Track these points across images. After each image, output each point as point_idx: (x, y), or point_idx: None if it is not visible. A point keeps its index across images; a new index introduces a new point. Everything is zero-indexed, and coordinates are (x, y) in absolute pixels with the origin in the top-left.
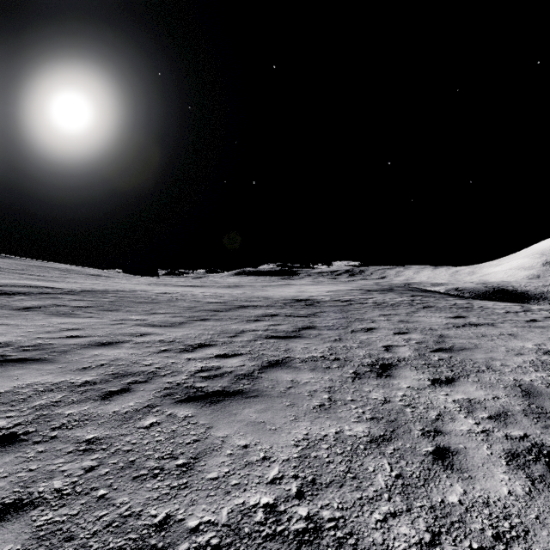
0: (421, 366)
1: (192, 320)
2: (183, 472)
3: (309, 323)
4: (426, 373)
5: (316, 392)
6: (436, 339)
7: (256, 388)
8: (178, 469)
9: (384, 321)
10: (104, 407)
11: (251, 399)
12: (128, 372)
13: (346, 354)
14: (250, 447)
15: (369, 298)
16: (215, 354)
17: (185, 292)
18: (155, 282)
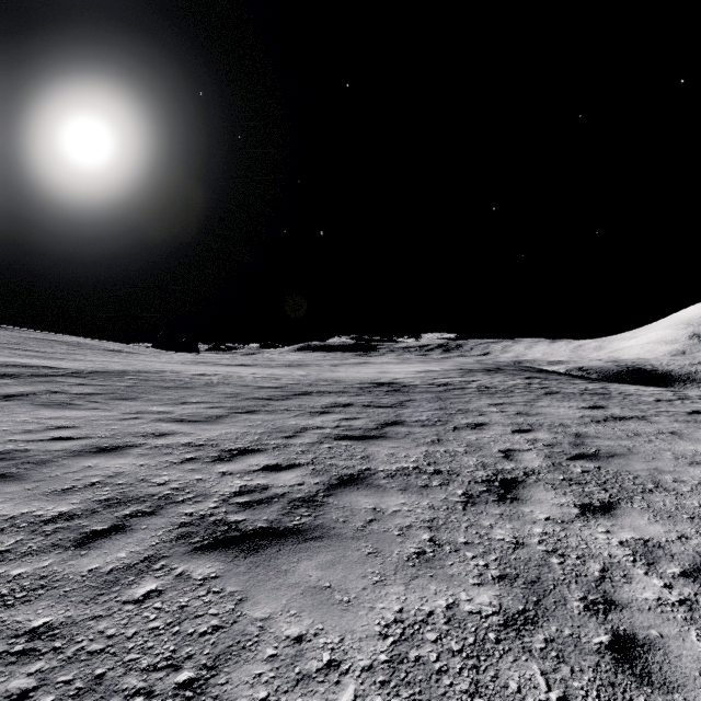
0: (560, 483)
1: (236, 413)
2: (186, 700)
3: (395, 416)
4: (569, 494)
5: (411, 529)
6: (573, 439)
7: (320, 523)
8: (177, 694)
9: (496, 414)
10: (77, 562)
11: (311, 542)
12: (129, 496)
13: (450, 464)
14: (307, 640)
15: (471, 381)
16: (262, 465)
17: (230, 373)
18: (192, 360)
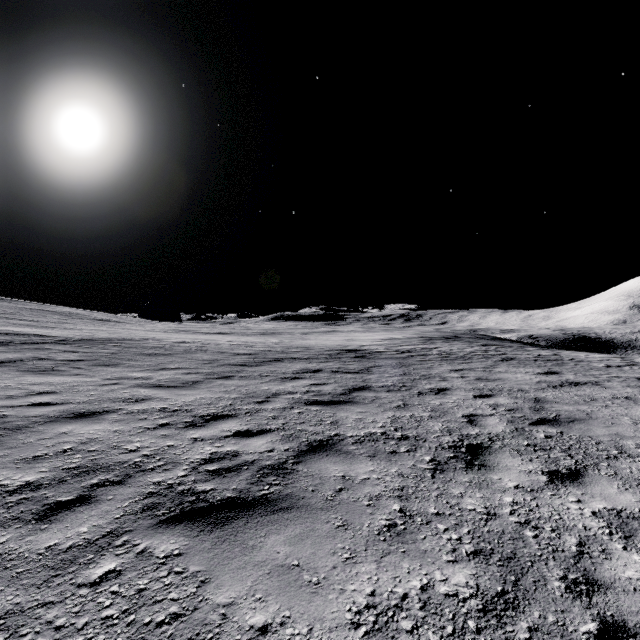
0: (525, 449)
1: (211, 379)
2: None
3: (362, 382)
4: (536, 461)
5: (381, 498)
6: (532, 404)
7: (289, 493)
8: None
9: (458, 379)
10: (35, 538)
11: (280, 514)
12: (99, 464)
13: (417, 429)
14: (272, 631)
15: (432, 348)
16: (233, 431)
17: (208, 341)
18: (174, 328)
